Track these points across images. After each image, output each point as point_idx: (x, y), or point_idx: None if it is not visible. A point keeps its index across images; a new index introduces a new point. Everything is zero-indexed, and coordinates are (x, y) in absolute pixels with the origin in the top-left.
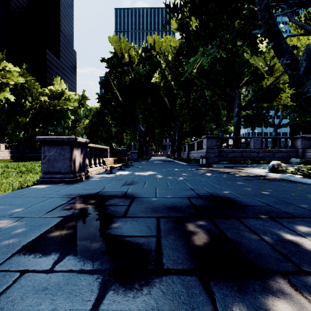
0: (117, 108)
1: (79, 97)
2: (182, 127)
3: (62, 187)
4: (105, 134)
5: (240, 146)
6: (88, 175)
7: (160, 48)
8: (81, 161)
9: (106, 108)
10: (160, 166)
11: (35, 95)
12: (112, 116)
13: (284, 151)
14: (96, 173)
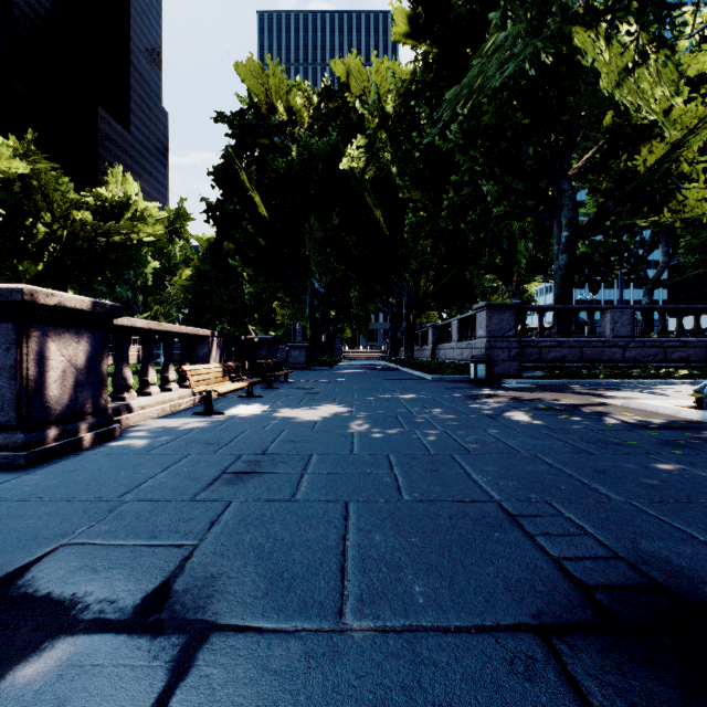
0: (256, 237)
1: (170, 214)
2: (418, 285)
3: None
4: (230, 304)
5: (575, 329)
6: (113, 425)
7: (362, 89)
8: (78, 378)
9: (228, 237)
10: (362, 384)
11: (60, 206)
12: (243, 256)
13: (692, 343)
14: (164, 412)
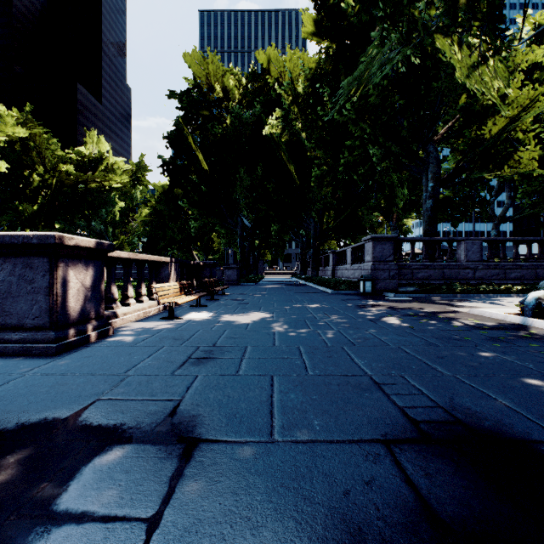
0: (199, 185)
1: (133, 166)
2: (322, 221)
3: (4, 376)
4: (179, 235)
5: (438, 255)
6: (108, 326)
7: (280, 73)
8: (86, 294)
9: (178, 185)
10: (280, 296)
11: (50, 161)
12: (189, 200)
13: (525, 266)
14: (139, 317)
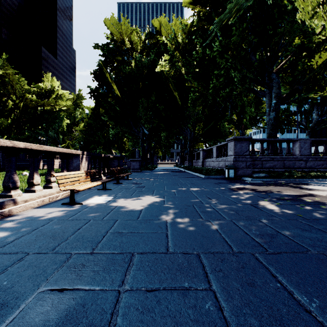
0: (114, 106)
1: (74, 96)
2: (195, 130)
3: None
4: (103, 139)
5: (280, 151)
6: None
7: (167, 33)
8: None
9: (100, 105)
10: (168, 180)
11: (19, 91)
12: (108, 115)
13: None
14: (43, 202)
